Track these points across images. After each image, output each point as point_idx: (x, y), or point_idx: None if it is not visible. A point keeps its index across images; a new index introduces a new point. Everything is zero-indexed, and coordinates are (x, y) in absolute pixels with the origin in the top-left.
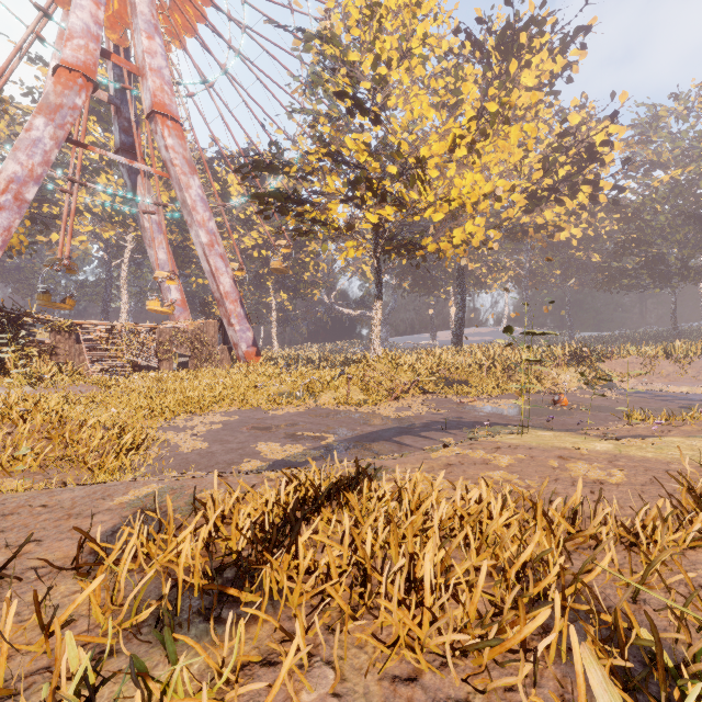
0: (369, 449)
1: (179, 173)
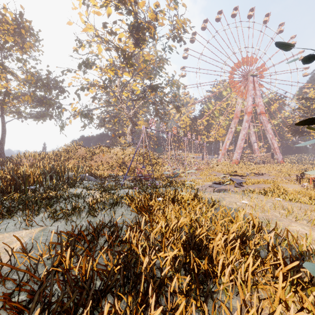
0: None
1: (265, 124)
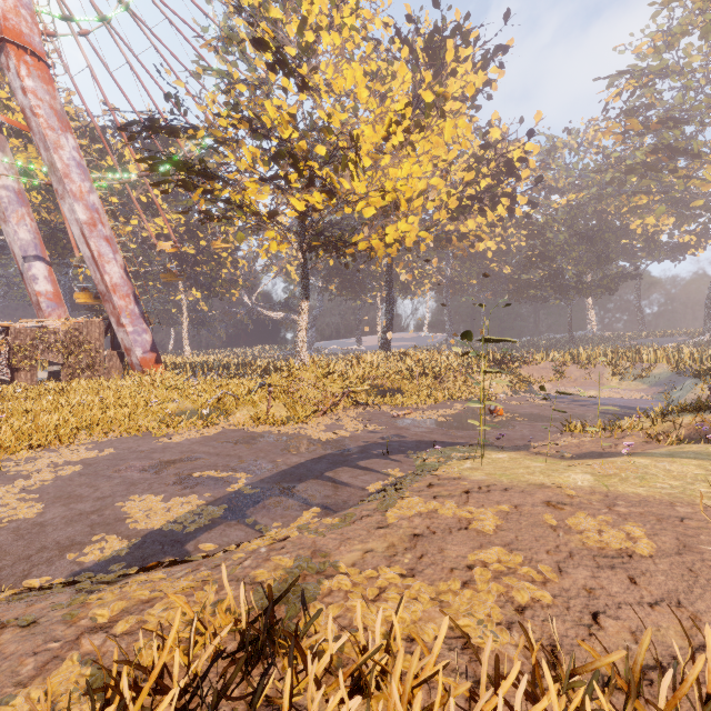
0: (294, 495)
1: (44, 127)
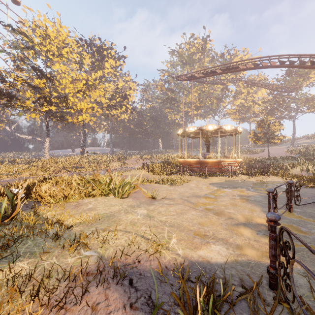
0: None
1: None
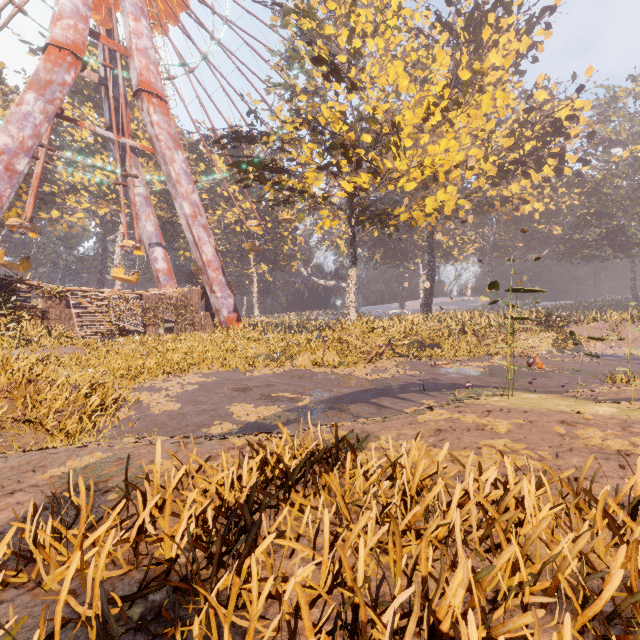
0: (346, 411)
1: (164, 148)
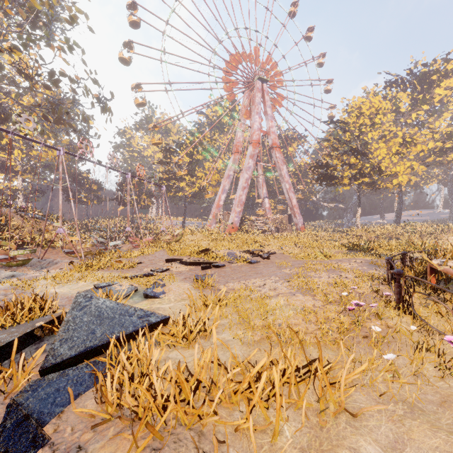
0: None
1: (280, 165)
